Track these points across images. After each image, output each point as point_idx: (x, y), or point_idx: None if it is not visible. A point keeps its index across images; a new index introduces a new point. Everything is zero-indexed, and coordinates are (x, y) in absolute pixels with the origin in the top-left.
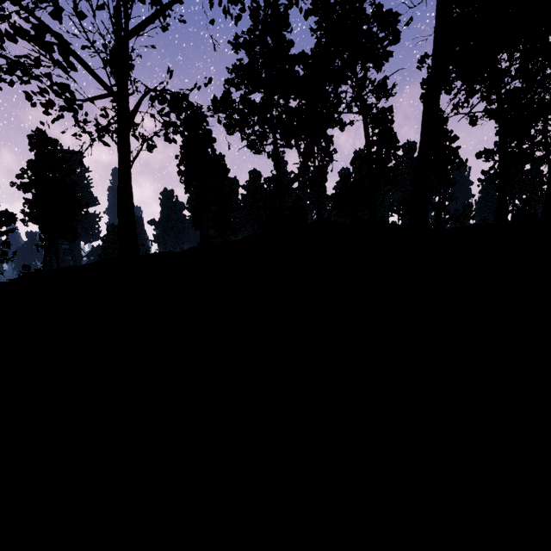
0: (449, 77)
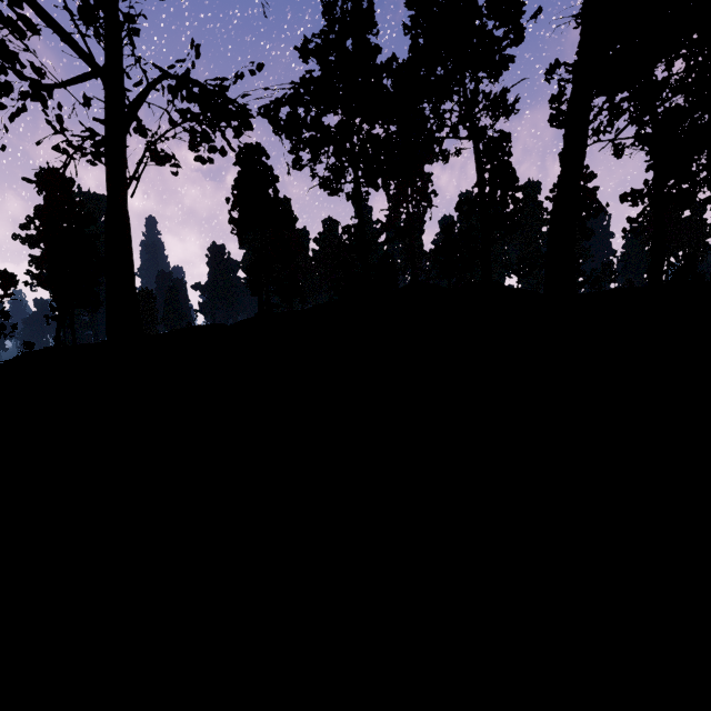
0: None
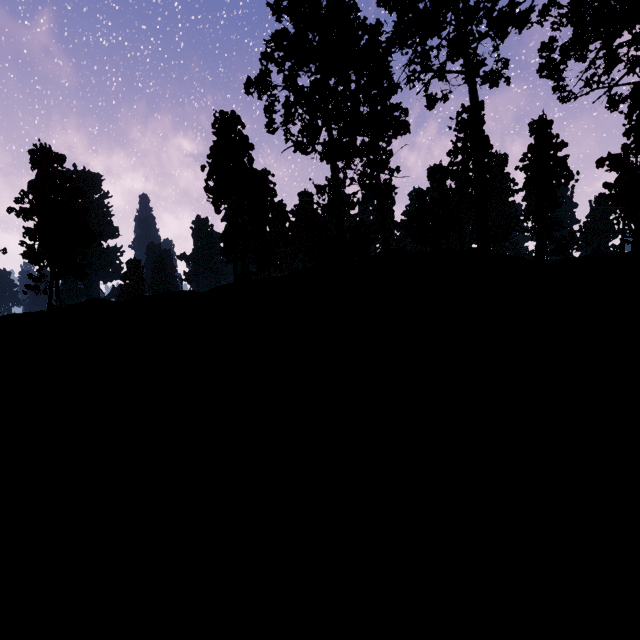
0: (583, 36)
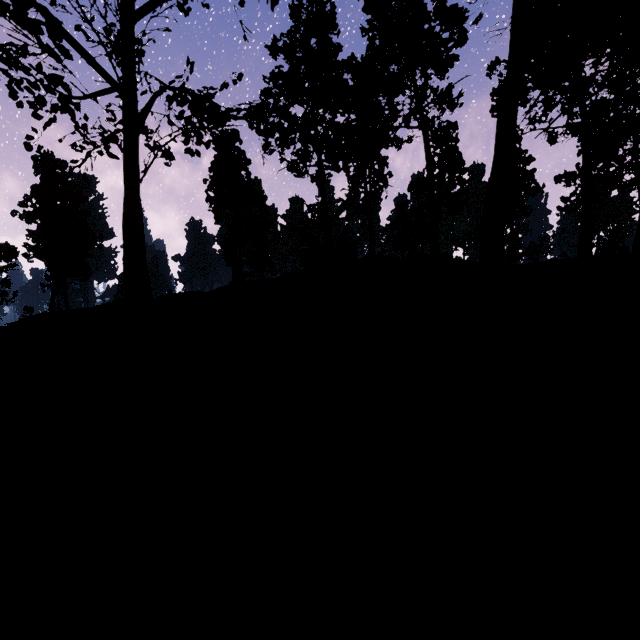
0: (524, 86)
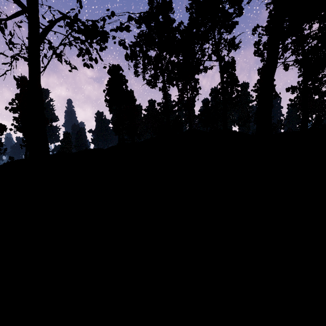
0: None
